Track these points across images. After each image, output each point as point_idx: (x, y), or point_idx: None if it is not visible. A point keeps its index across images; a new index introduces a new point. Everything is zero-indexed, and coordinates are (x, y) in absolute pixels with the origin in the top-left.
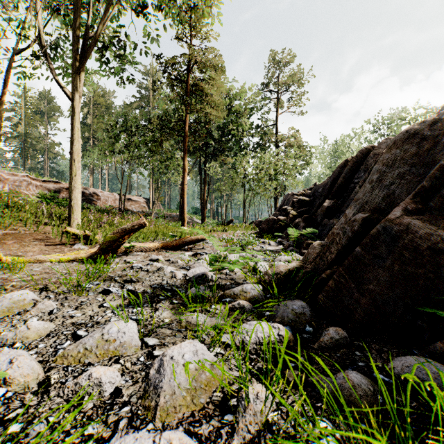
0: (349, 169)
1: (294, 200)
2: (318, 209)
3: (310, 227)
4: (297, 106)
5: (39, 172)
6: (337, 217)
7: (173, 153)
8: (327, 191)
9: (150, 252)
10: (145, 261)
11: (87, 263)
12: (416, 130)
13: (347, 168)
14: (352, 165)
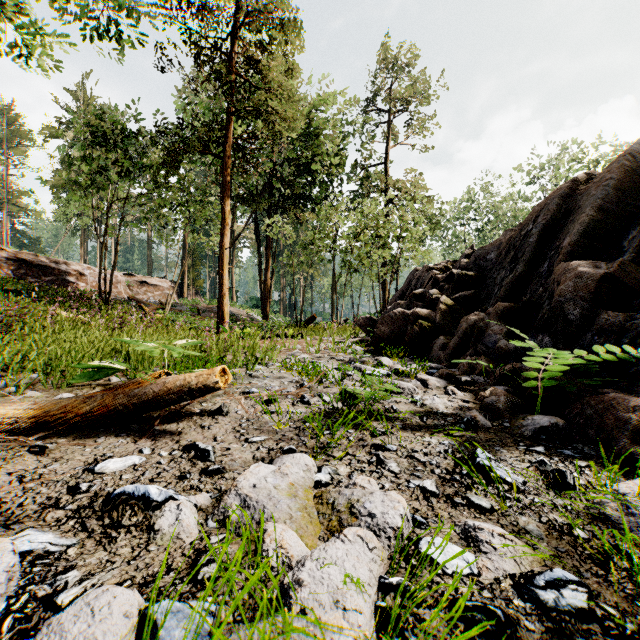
0: (614, 187)
1: (438, 277)
2: (563, 285)
3: (538, 336)
4: (418, 134)
5: None
6: None
7: (205, 193)
8: (531, 251)
9: None
10: None
11: None
12: None
13: (608, 185)
14: (619, 177)
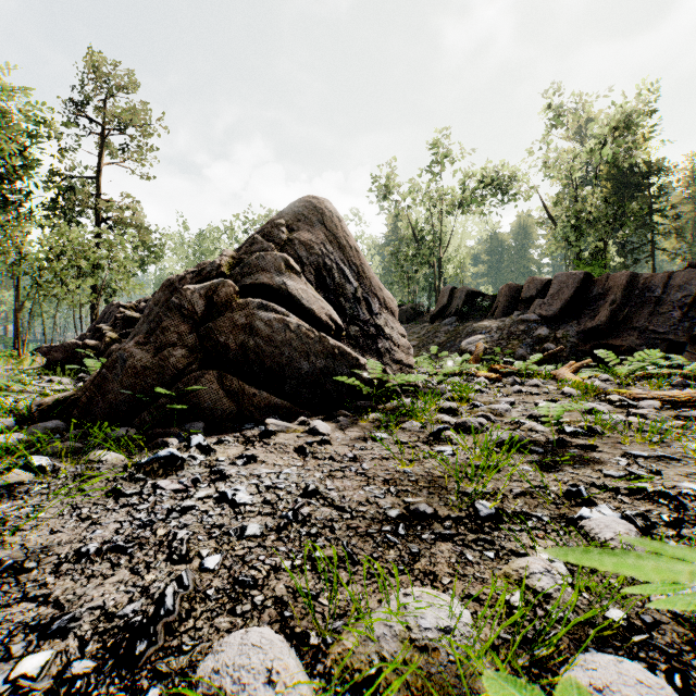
0: None
1: (118, 316)
2: None
3: None
4: (136, 161)
5: None
6: None
7: None
8: None
9: None
10: None
11: None
12: (174, 281)
13: None
14: None
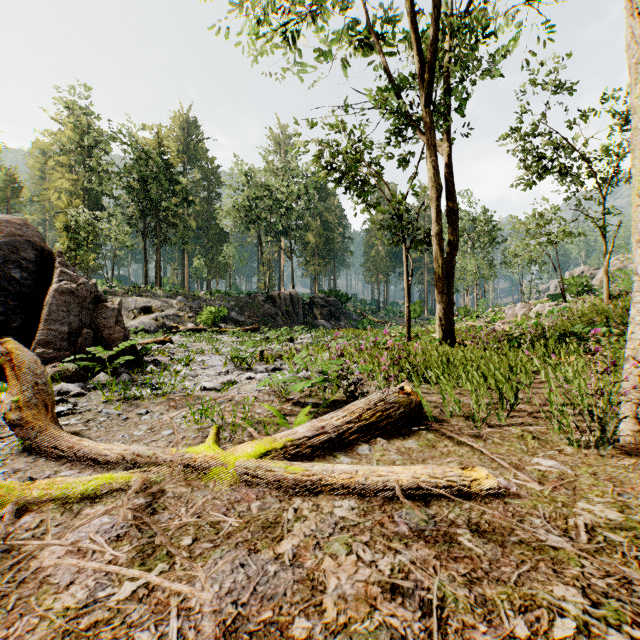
0: None
1: None
2: None
3: None
4: None
5: None
6: None
7: None
8: None
9: None
10: (1, 425)
11: (82, 436)
12: (72, 290)
13: None
14: None
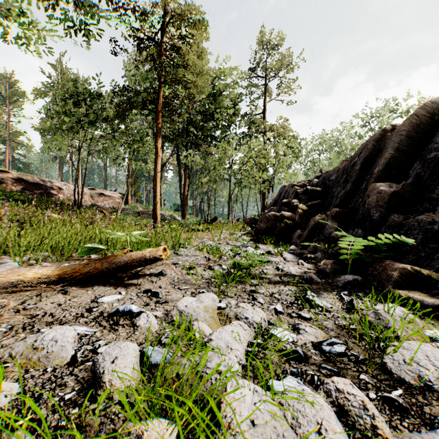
0: (406, 135)
1: (298, 191)
2: (370, 198)
3: (355, 229)
4: (287, 93)
5: (1, 164)
6: (425, 210)
7: (144, 135)
8: (356, 175)
9: (16, 296)
10: None
11: None
12: None
13: (402, 135)
14: (409, 129)
